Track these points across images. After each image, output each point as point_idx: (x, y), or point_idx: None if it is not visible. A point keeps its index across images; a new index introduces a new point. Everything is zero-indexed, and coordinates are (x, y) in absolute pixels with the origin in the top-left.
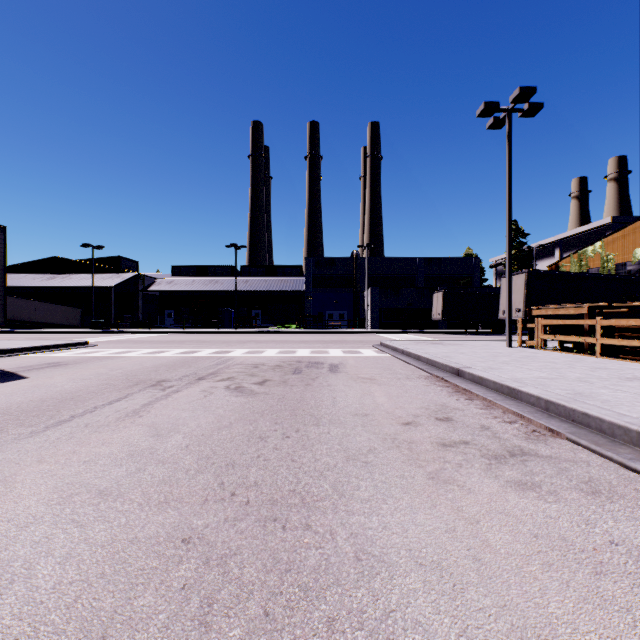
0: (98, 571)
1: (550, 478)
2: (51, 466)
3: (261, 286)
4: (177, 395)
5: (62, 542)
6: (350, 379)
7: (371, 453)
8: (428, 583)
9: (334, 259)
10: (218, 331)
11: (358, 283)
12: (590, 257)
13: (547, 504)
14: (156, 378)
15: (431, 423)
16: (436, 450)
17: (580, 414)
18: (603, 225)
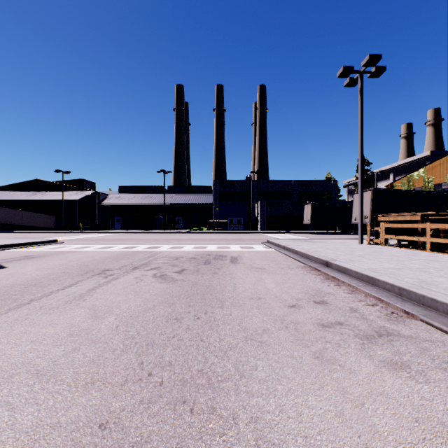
0: None
1: (416, 358)
2: (3, 346)
3: (182, 200)
4: (115, 282)
5: None
6: (246, 268)
7: (265, 333)
8: None
9: (234, 181)
10: (151, 232)
11: (251, 198)
12: (416, 179)
13: (419, 385)
14: (102, 268)
15: (311, 306)
16: (317, 330)
17: (429, 299)
18: (424, 157)
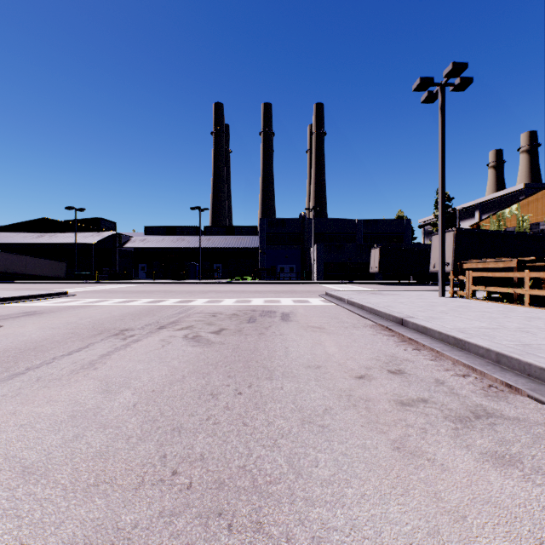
0: None
1: (528, 449)
2: None
3: (222, 243)
4: (136, 345)
5: None
6: (301, 328)
7: (327, 414)
8: None
9: (285, 220)
10: (184, 282)
11: (305, 241)
12: (507, 218)
13: (538, 488)
14: (120, 327)
15: (384, 376)
16: (395, 410)
17: (537, 369)
18: (517, 190)
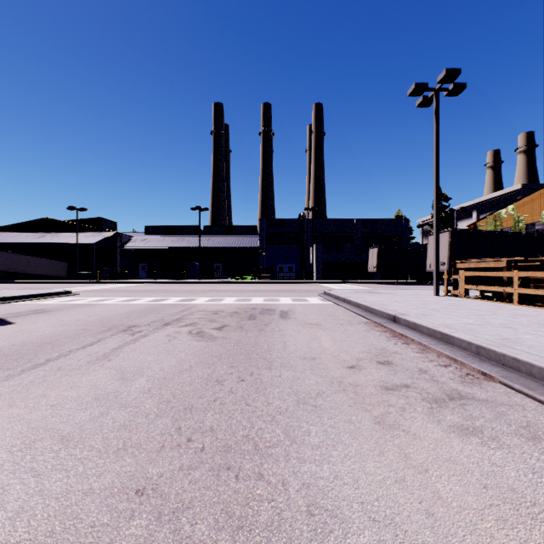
0: (48, 528)
1: (490, 423)
2: (20, 410)
3: (221, 243)
4: (144, 339)
5: (17, 494)
6: (299, 324)
7: (320, 397)
8: (383, 543)
9: (284, 220)
10: (184, 281)
11: (304, 240)
12: (504, 218)
13: (491, 451)
14: (127, 324)
15: (373, 366)
16: (380, 393)
17: (510, 359)
18: (514, 191)
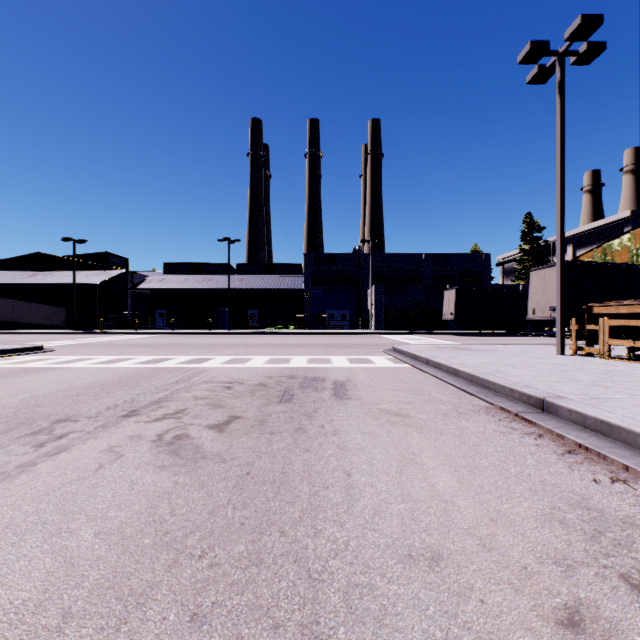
0: None
1: None
2: None
3: (257, 284)
4: (47, 464)
5: None
6: (368, 415)
7: None
8: None
9: (335, 255)
10: (209, 332)
11: (361, 281)
12: (616, 251)
13: None
14: (60, 412)
15: (639, 618)
16: None
17: None
18: (621, 219)
